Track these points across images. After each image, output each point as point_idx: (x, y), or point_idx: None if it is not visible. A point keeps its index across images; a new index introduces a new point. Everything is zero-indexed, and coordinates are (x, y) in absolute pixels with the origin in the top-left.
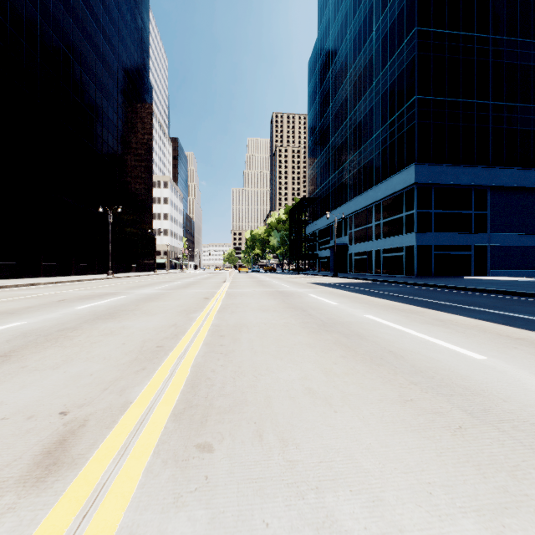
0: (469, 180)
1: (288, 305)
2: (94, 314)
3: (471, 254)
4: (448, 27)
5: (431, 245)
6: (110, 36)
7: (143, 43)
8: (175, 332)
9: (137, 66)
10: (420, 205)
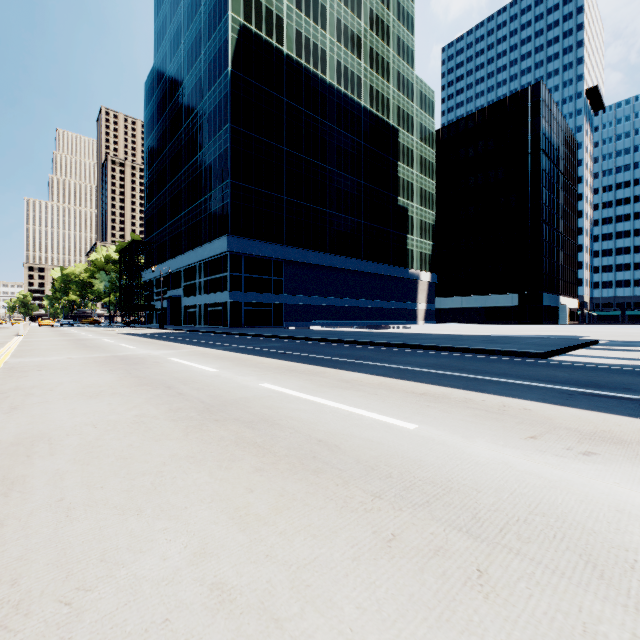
0: (269, 254)
1: (76, 343)
2: None
3: (272, 310)
4: (255, 131)
5: (242, 302)
6: None
7: None
8: None
9: None
10: (233, 269)
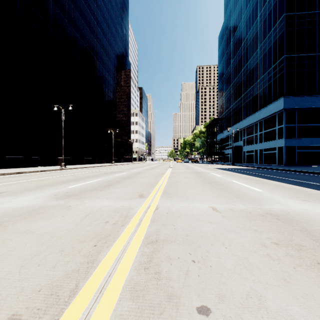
0: None
1: (199, 176)
2: (123, 177)
3: None
4: (307, 9)
5: (295, 146)
6: (111, 42)
7: (126, 41)
8: (154, 182)
9: (123, 54)
10: (287, 121)
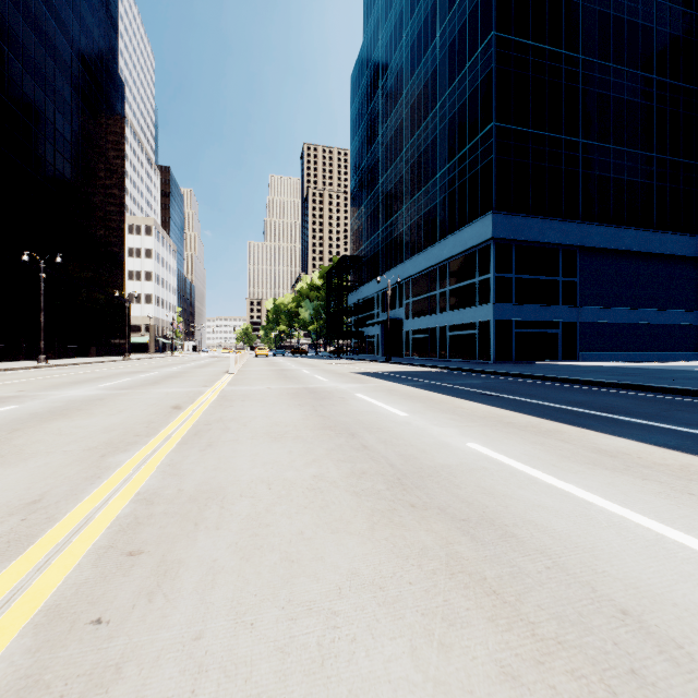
0: (556, 238)
1: (323, 421)
2: None
3: (559, 333)
4: (532, 37)
5: (512, 320)
6: None
7: (108, 15)
8: (1, 540)
9: (98, 48)
10: (498, 267)
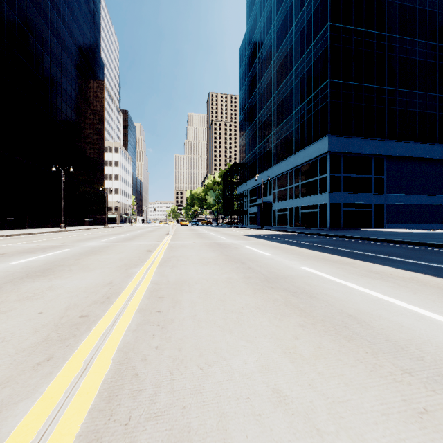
0: (370, 150)
1: (227, 257)
2: (26, 271)
3: (372, 210)
4: (354, 24)
5: (341, 203)
6: (64, 14)
7: (95, 24)
8: (108, 293)
9: (90, 44)
10: (332, 169)
